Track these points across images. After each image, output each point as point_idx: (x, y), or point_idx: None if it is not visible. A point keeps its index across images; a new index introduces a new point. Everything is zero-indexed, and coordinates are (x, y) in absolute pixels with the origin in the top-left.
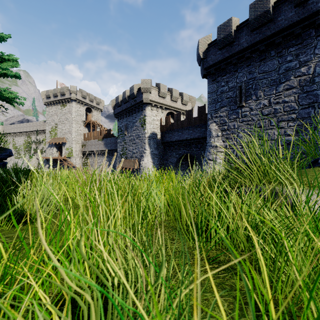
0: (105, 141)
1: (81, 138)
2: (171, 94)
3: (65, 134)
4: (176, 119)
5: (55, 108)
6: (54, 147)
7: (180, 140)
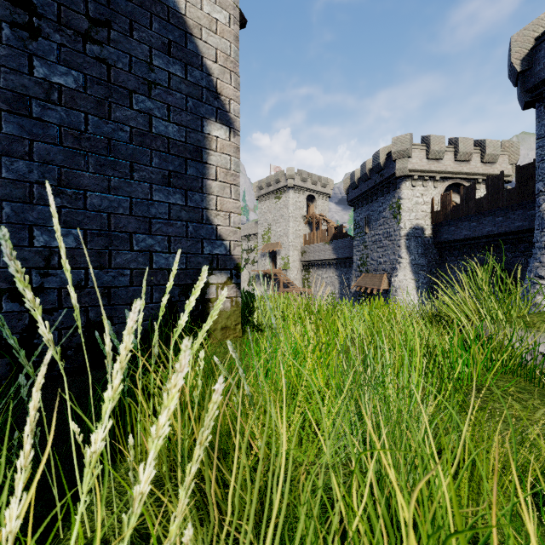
0: (334, 244)
1: (300, 241)
2: (455, 150)
3: (280, 237)
4: (464, 198)
5: (268, 203)
6: (267, 256)
7: (474, 238)
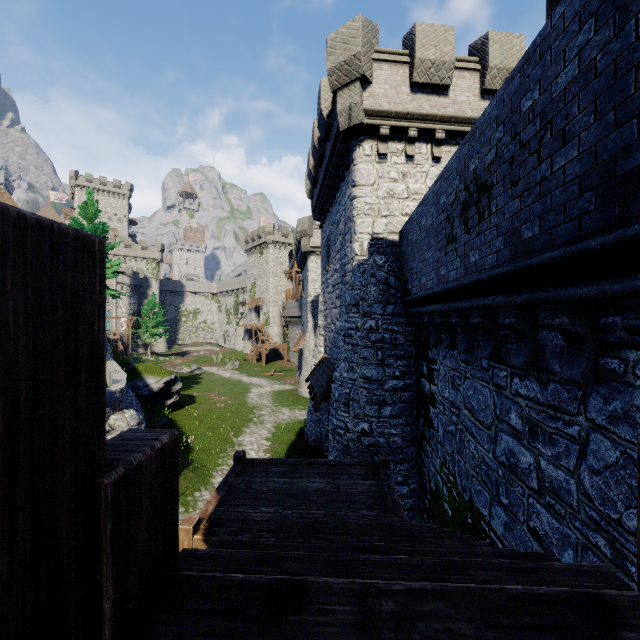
0: (300, 302)
1: (282, 297)
2: None
3: (262, 293)
4: None
5: (254, 258)
6: (253, 311)
7: None
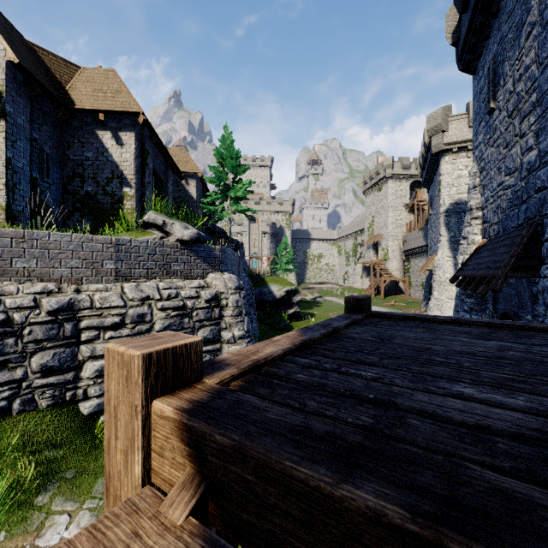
0: (424, 230)
1: (401, 231)
2: None
3: (381, 228)
4: None
5: (372, 196)
6: (371, 248)
7: None
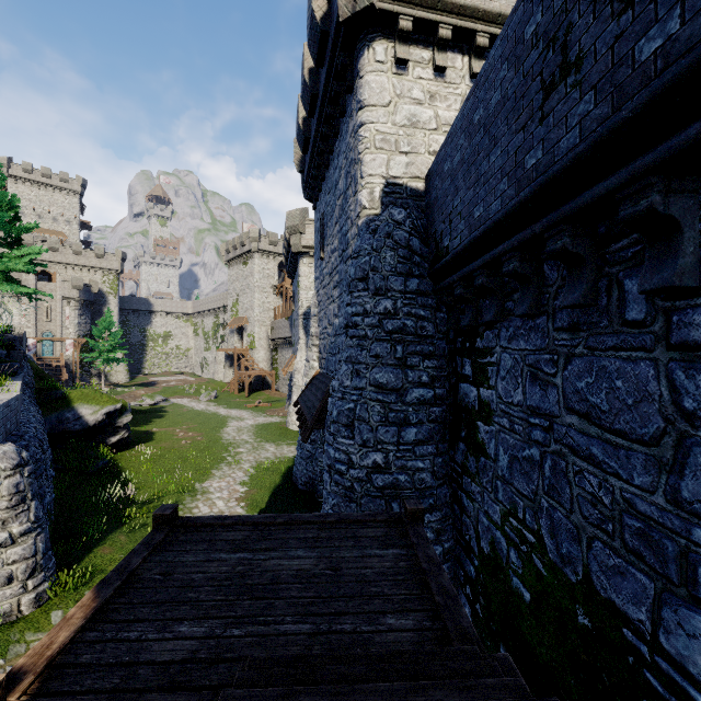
0: (291, 320)
1: (270, 316)
2: None
3: (246, 311)
4: None
5: (237, 269)
6: (235, 332)
7: None
